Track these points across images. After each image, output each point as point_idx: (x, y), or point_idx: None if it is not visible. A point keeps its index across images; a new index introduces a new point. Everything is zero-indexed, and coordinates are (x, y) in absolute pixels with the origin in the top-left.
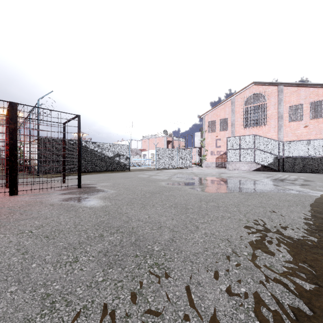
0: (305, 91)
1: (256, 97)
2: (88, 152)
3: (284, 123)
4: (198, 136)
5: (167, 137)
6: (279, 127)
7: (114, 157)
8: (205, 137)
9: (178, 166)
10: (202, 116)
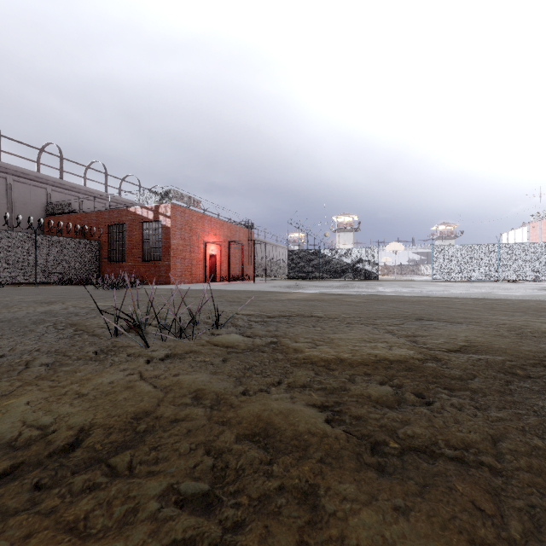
0: None
1: None
2: (326, 259)
3: None
4: None
5: None
6: None
7: (355, 263)
8: None
9: (503, 277)
10: None
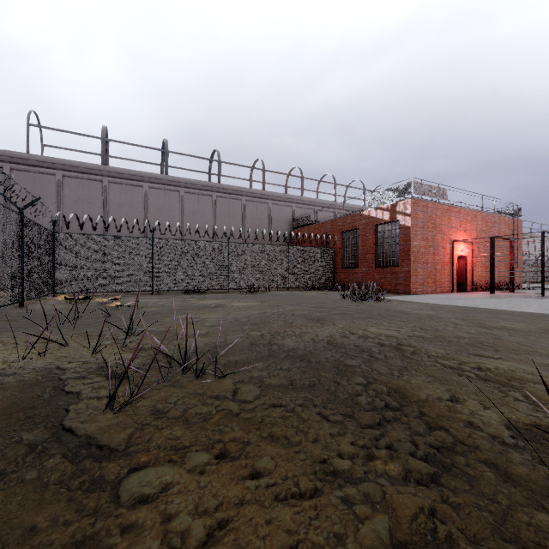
0: None
1: None
2: None
3: None
4: None
5: None
6: None
7: None
8: None
9: None
10: None
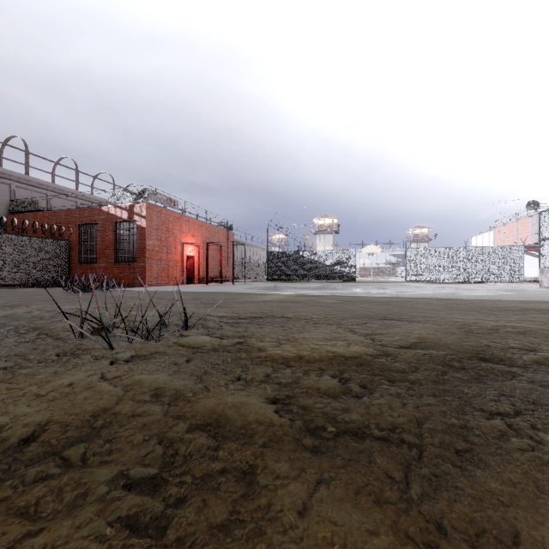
0: None
1: None
2: (305, 261)
3: None
4: None
5: None
6: None
7: (333, 265)
8: None
9: (469, 278)
10: None
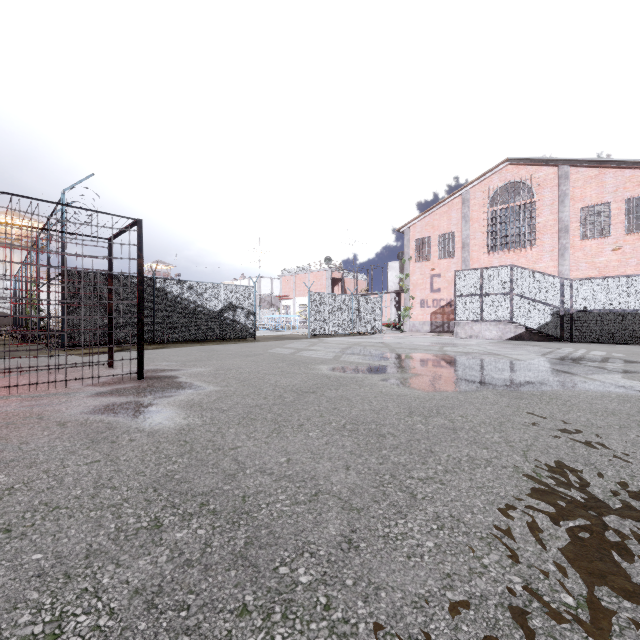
0: (615, 177)
1: (514, 190)
2: (169, 301)
3: (572, 242)
4: (394, 269)
5: (333, 271)
6: (562, 251)
7: (223, 311)
8: (409, 271)
9: (354, 330)
10: (402, 229)
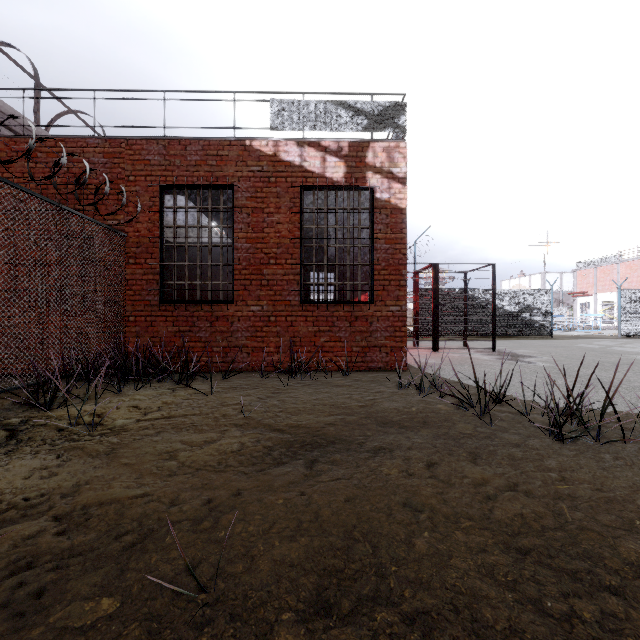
0: None
1: None
2: (476, 305)
3: None
4: None
5: None
6: None
7: (520, 312)
8: None
9: None
10: None
